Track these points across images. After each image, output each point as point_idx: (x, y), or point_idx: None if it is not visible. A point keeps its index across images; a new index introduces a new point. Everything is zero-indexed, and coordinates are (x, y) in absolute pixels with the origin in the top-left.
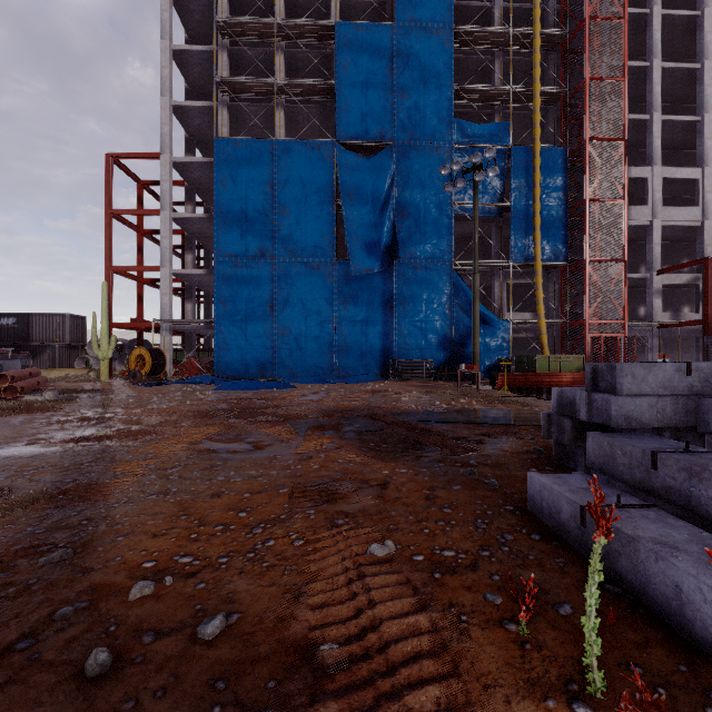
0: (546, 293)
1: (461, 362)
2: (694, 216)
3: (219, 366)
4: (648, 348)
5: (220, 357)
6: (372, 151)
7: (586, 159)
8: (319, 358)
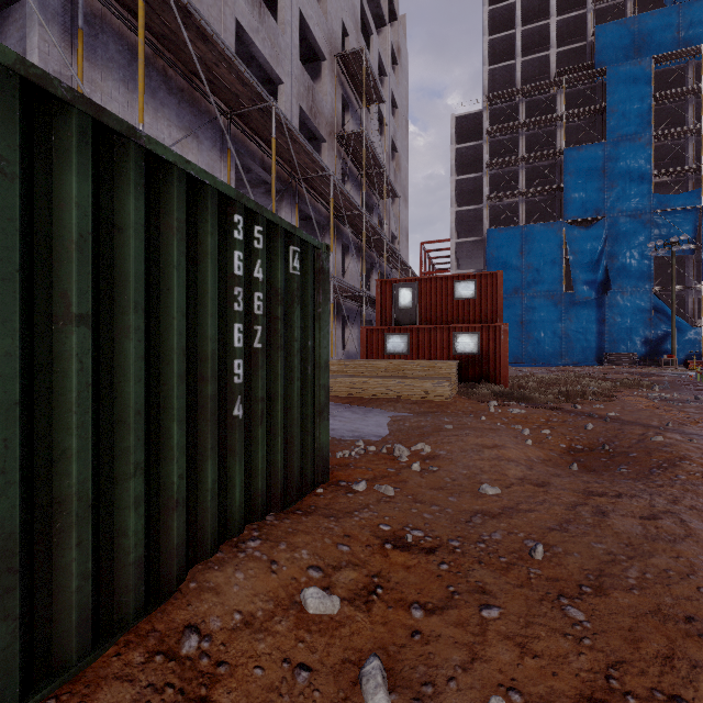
0: None
1: (658, 354)
2: None
3: None
4: None
5: None
6: (587, 221)
7: None
8: (553, 352)
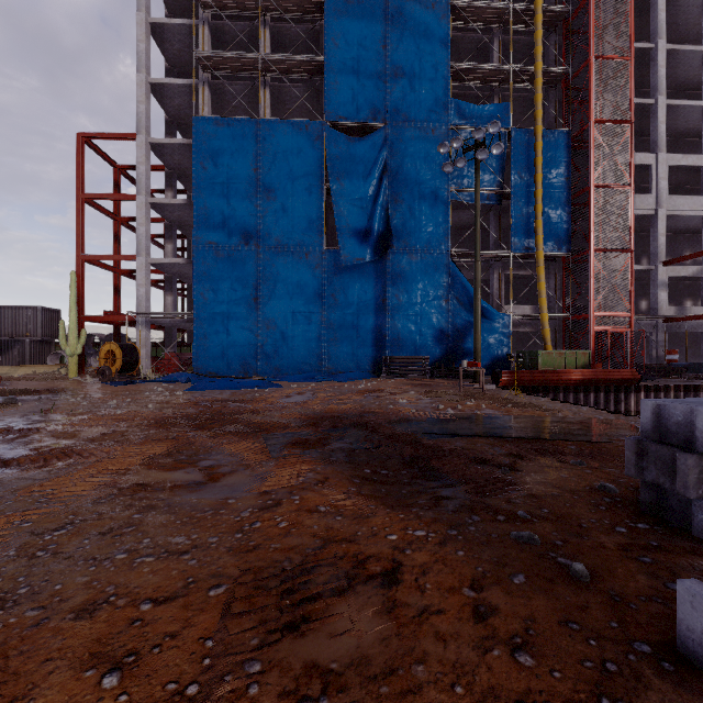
0: (547, 285)
1: (458, 358)
2: (700, 205)
3: (199, 363)
4: (652, 344)
5: (200, 353)
6: (363, 134)
7: (591, 143)
8: (307, 354)
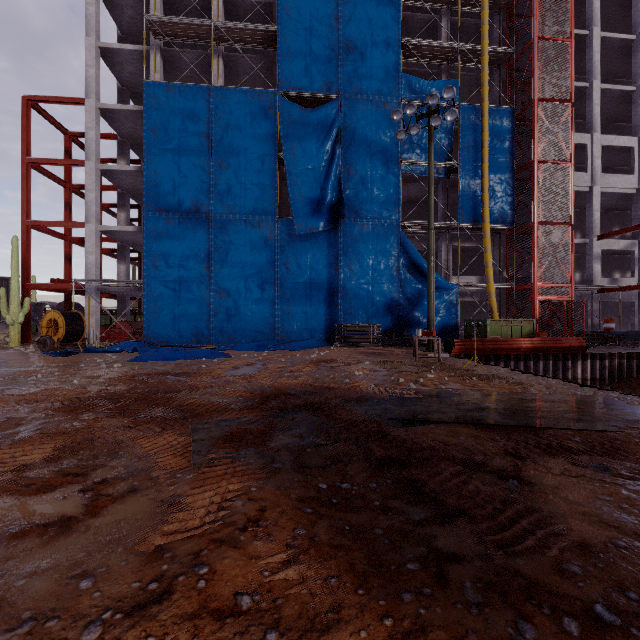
0: (492, 256)
1: (408, 326)
2: (631, 183)
3: (149, 331)
4: (588, 313)
5: (151, 321)
6: (316, 105)
7: (535, 120)
8: (260, 323)
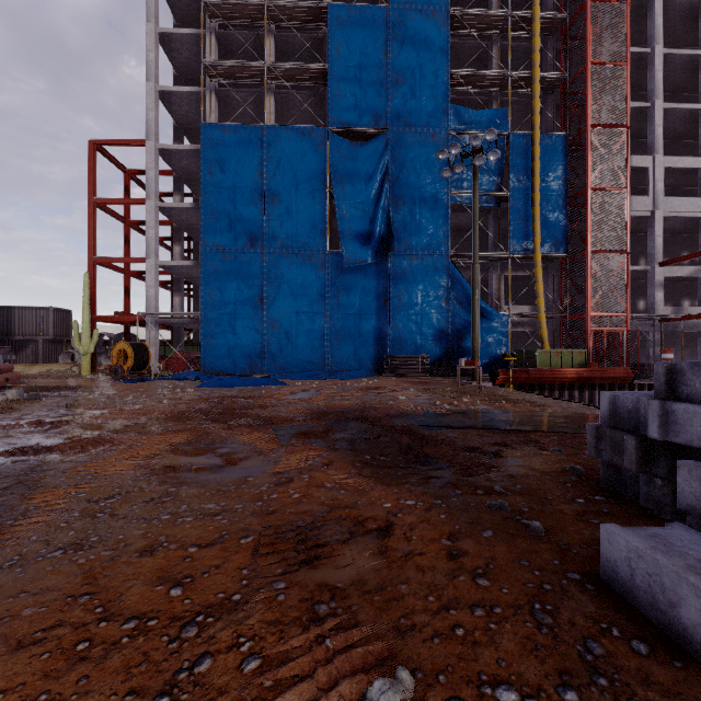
0: (545, 285)
1: (457, 357)
2: (697, 207)
3: (206, 361)
4: (649, 343)
5: (208, 352)
6: (365, 139)
7: (588, 147)
8: (311, 353)
